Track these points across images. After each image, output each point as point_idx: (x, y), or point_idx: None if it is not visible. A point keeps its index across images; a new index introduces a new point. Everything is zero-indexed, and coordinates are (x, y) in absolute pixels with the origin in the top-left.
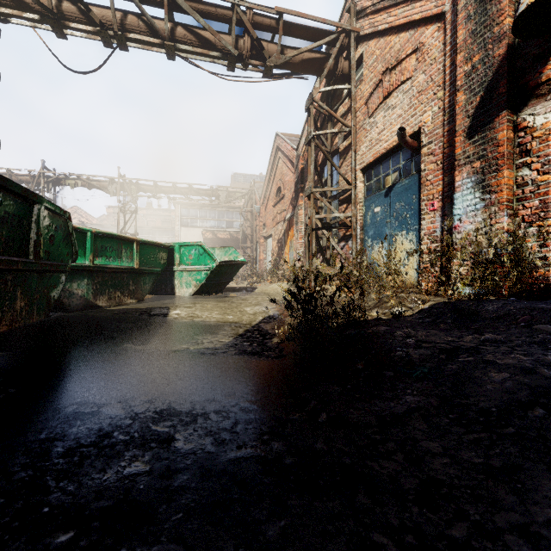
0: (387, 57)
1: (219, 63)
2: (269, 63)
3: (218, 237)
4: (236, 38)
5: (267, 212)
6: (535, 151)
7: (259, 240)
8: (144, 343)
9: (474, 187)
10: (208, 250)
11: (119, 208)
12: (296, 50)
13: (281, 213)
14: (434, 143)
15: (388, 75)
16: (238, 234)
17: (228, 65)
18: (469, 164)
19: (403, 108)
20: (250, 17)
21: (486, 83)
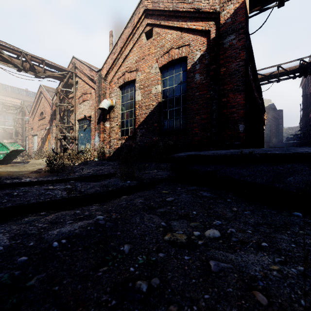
0: (84, 89)
1: (13, 68)
2: (38, 74)
3: None
4: (22, 62)
5: (34, 122)
6: (106, 131)
7: (28, 136)
8: (1, 174)
9: (98, 136)
10: (5, 145)
11: None
12: (51, 73)
13: (44, 125)
14: (93, 121)
15: (84, 95)
16: (10, 130)
17: (17, 70)
18: (97, 130)
19: (87, 107)
20: (30, 58)
21: (100, 114)
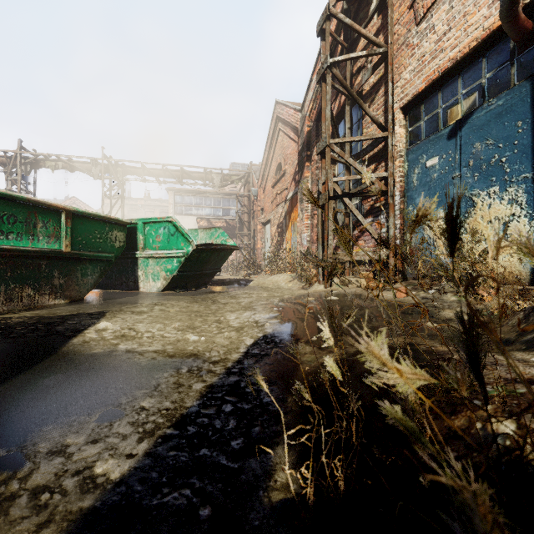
0: None
1: None
2: None
3: (213, 225)
4: None
5: (265, 194)
6: None
7: (257, 227)
8: None
9: None
10: (181, 229)
11: (103, 192)
12: None
13: (282, 193)
14: None
15: None
16: (234, 222)
17: None
18: None
19: None
20: None
21: None
